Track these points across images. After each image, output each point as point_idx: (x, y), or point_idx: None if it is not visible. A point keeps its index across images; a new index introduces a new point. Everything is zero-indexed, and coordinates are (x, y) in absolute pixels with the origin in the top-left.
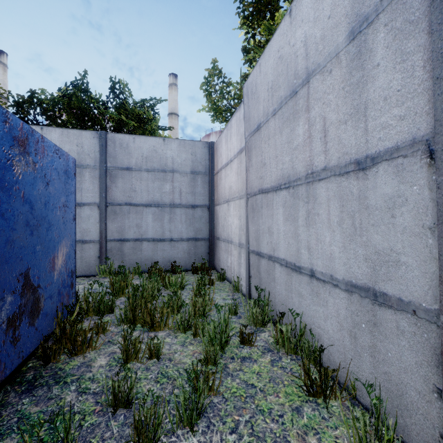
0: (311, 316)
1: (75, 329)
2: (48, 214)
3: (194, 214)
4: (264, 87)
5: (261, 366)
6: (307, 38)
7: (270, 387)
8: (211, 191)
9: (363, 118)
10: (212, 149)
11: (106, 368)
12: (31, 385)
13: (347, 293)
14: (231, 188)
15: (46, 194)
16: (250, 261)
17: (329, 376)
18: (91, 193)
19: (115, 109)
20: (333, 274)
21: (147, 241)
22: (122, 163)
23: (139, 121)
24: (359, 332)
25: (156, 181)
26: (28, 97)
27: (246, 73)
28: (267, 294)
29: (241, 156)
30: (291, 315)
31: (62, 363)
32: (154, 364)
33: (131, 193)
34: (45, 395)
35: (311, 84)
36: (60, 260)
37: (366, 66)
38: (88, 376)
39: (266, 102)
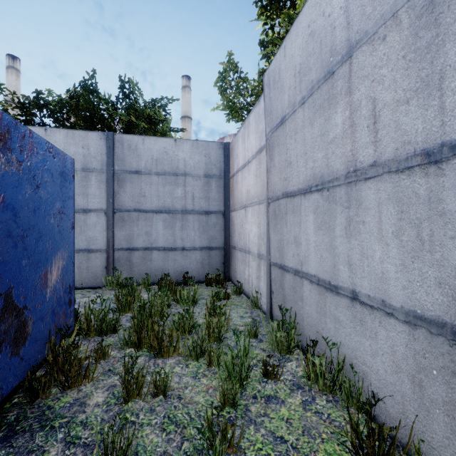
0: (353, 348)
1: (70, 355)
2: (39, 222)
3: (207, 221)
4: (289, 73)
5: (290, 410)
6: (349, 2)
7: (304, 443)
8: (226, 196)
9: (437, 92)
10: (227, 151)
11: (102, 408)
12: (11, 431)
13: (407, 326)
14: (249, 192)
15: (35, 199)
16: (271, 275)
17: (384, 436)
18: (98, 198)
19: (125, 110)
20: (387, 299)
21: (158, 250)
22: (130, 166)
23: (150, 122)
24: (427, 380)
25: (166, 185)
26: (33, 98)
27: (263, 69)
28: (293, 315)
29: (261, 156)
30: (324, 343)
31: (52, 398)
32: (159, 403)
33: (140, 198)
34: (25, 446)
35: (355, 59)
36: (55, 275)
37: (443, 20)
38: (80, 419)
39: (293, 90)
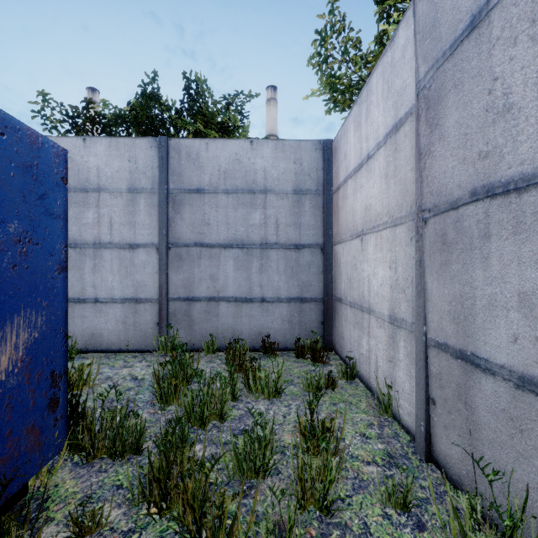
0: None
1: None
2: None
3: (298, 260)
4: None
5: None
6: None
7: None
8: (327, 221)
9: None
10: (328, 152)
11: None
12: None
13: None
14: (369, 209)
15: None
16: (429, 365)
17: None
18: (148, 229)
19: (191, 117)
20: None
21: (226, 301)
22: (189, 183)
23: (222, 131)
24: None
25: (239, 208)
26: (82, 109)
27: (381, 31)
28: (508, 481)
29: (399, 137)
30: None
31: None
32: None
33: (202, 228)
34: None
35: None
36: (3, 362)
37: None
38: None
39: None
